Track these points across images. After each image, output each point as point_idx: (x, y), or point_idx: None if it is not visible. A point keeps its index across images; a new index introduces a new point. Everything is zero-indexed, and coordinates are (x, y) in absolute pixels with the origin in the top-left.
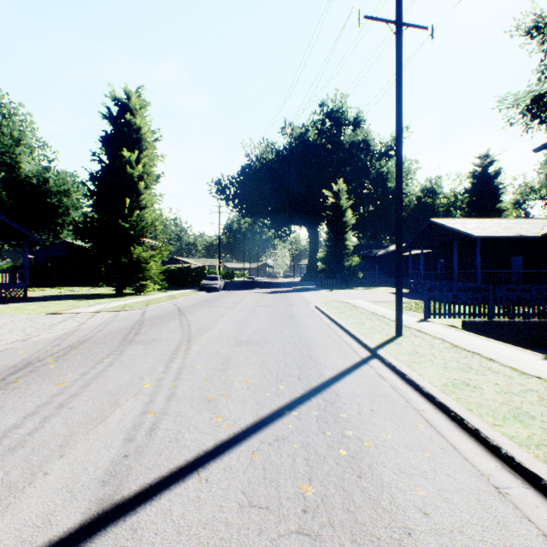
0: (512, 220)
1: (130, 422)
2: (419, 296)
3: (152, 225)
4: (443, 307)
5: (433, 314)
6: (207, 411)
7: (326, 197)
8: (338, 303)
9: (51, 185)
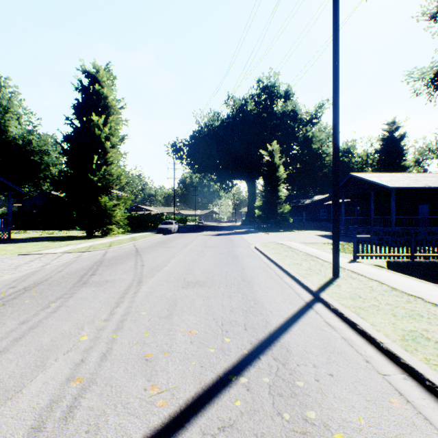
0: (419, 174)
1: (47, 396)
2: (341, 238)
3: (117, 178)
4: (370, 249)
5: (362, 255)
6: (142, 377)
7: (262, 156)
8: (275, 245)
9: (34, 145)
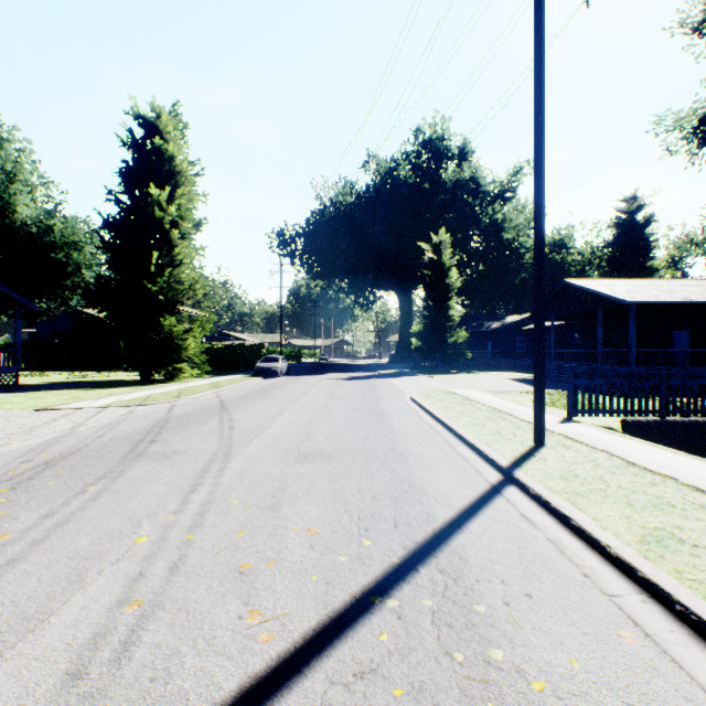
0: (675, 282)
1: (89, 627)
2: (550, 383)
3: (190, 287)
4: (595, 400)
5: (581, 410)
6: (235, 599)
7: (423, 252)
8: (443, 394)
9: (56, 234)
